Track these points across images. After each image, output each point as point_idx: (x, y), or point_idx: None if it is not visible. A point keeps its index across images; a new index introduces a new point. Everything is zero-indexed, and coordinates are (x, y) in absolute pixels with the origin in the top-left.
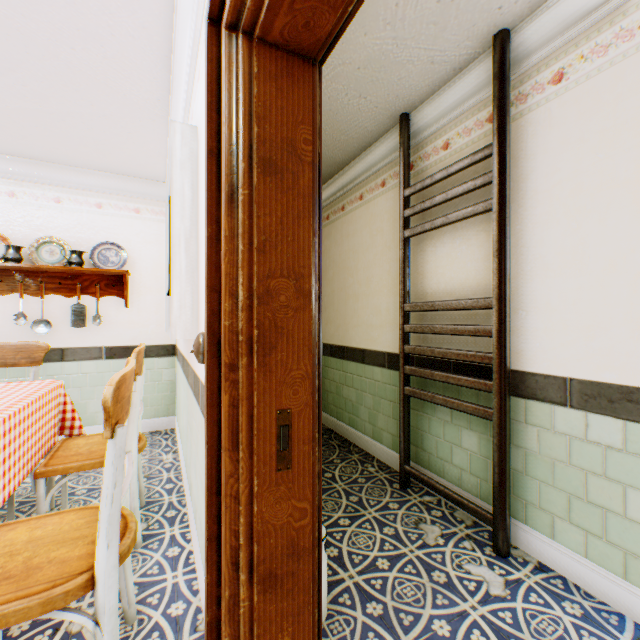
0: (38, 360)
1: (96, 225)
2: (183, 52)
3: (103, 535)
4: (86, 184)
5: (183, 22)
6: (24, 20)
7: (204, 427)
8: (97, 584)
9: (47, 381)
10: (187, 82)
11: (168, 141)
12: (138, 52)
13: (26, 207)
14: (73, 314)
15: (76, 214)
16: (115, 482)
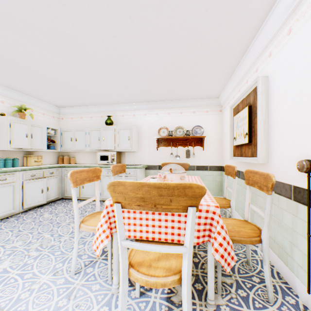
0: (186, 169)
1: (192, 120)
2: (256, 46)
3: (265, 226)
4: (189, 105)
5: (261, 36)
6: (197, 58)
7: (280, 199)
8: (262, 242)
9: (195, 176)
10: (255, 58)
11: (229, 81)
12: (233, 53)
13: (172, 117)
14: (185, 153)
15: (186, 117)
16: (269, 209)
